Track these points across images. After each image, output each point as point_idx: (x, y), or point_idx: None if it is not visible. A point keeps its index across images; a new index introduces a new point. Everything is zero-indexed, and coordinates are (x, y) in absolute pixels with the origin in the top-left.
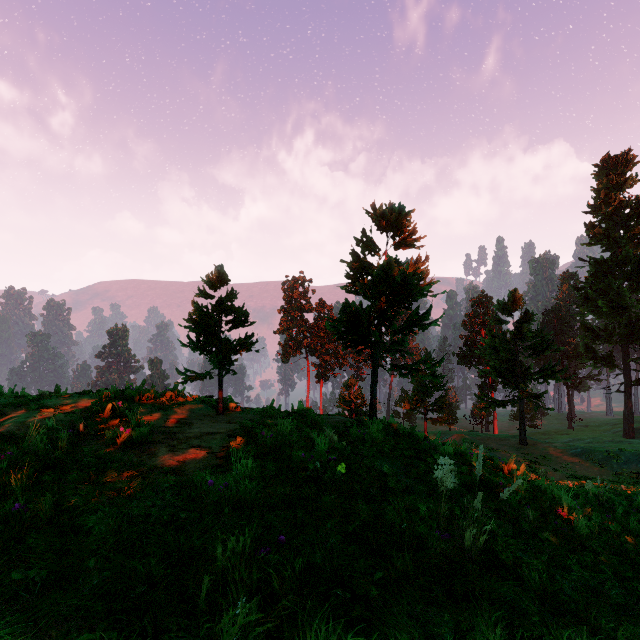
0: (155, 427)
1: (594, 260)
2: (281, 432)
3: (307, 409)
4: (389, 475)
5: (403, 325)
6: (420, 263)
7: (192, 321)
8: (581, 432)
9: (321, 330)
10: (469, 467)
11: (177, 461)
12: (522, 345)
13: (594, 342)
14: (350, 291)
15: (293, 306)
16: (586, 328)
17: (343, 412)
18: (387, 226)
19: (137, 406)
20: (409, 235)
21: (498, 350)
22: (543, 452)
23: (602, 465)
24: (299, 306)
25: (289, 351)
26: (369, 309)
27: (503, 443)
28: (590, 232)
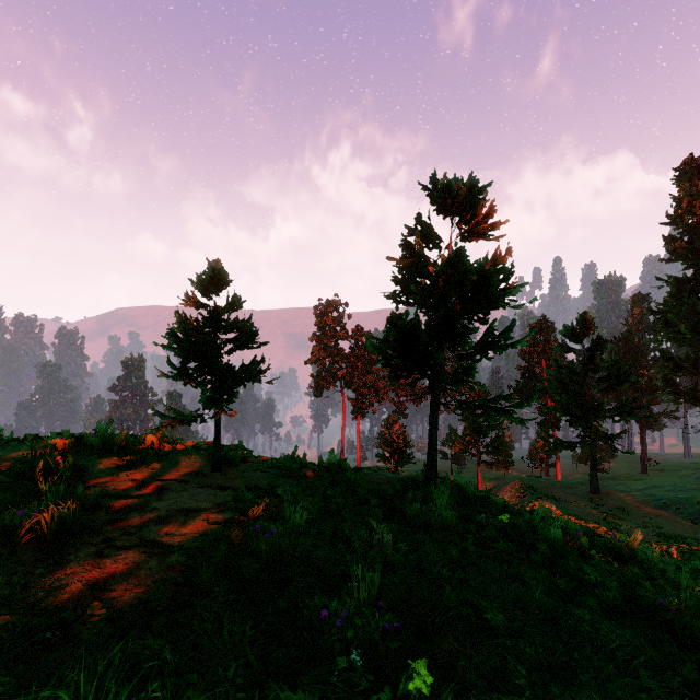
0: (106, 497)
1: (675, 279)
2: (290, 524)
3: (340, 461)
4: (501, 630)
5: (475, 346)
6: (499, 258)
7: (174, 338)
8: (657, 477)
9: (358, 360)
10: (591, 562)
11: (89, 587)
12: (594, 377)
13: (675, 374)
14: (399, 301)
15: (326, 333)
16: (665, 358)
17: (383, 454)
18: (452, 206)
19: (96, 460)
20: (484, 218)
21: (565, 383)
22: (620, 503)
23: (694, 520)
24: (333, 333)
25: (322, 384)
26: (429, 321)
27: (571, 492)
28: (670, 246)
